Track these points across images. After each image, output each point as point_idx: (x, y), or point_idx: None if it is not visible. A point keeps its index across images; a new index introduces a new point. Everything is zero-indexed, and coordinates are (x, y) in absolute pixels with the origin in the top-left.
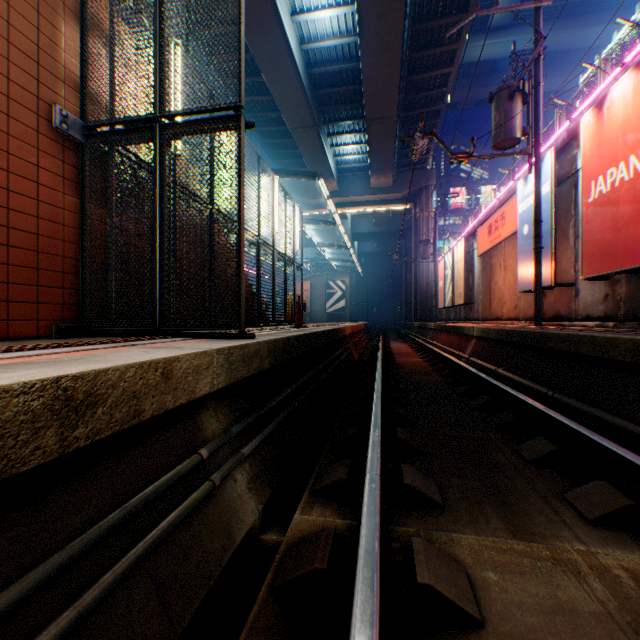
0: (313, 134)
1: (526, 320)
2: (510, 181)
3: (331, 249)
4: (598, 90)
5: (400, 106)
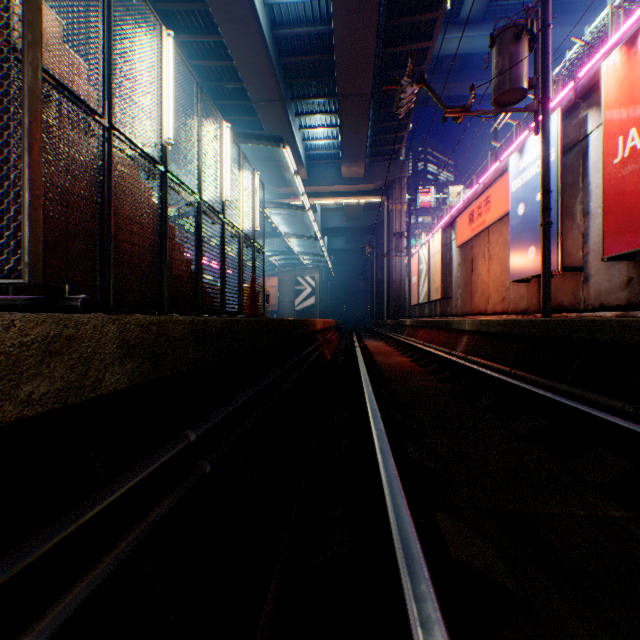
0: (280, 110)
1: (517, 313)
2: (493, 165)
3: (300, 243)
4: (616, 36)
5: (375, 82)
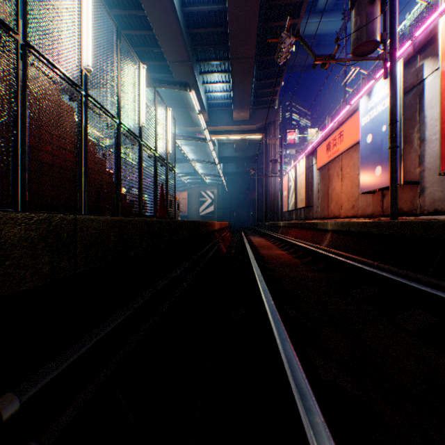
0: (188, 69)
1: (364, 217)
2: (344, 109)
3: (203, 168)
4: None
5: (257, 49)
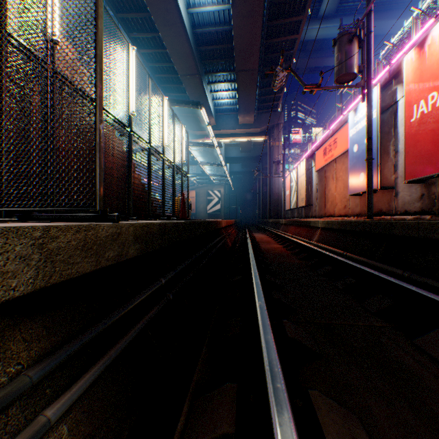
0: (197, 80)
1: (354, 216)
2: (339, 117)
3: (210, 168)
4: (414, 38)
5: (260, 62)
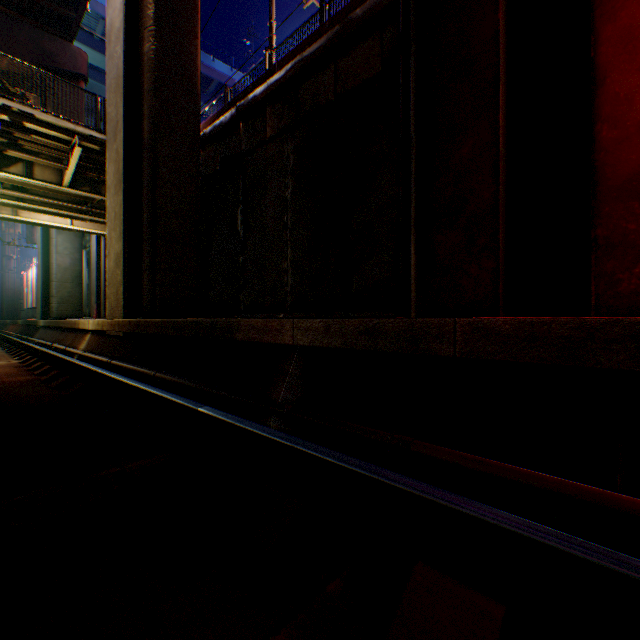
0: None
1: None
2: None
3: None
4: None
5: None
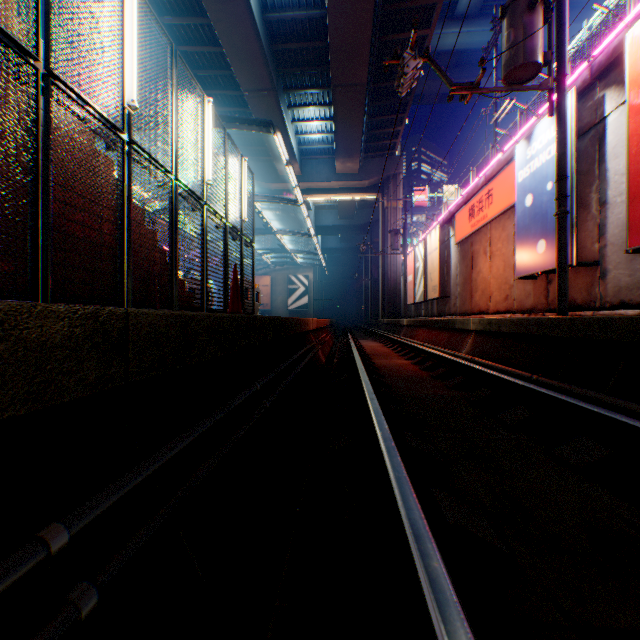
0: (271, 100)
1: (523, 312)
2: (494, 157)
3: (293, 241)
4: (639, 7)
5: (371, 72)
